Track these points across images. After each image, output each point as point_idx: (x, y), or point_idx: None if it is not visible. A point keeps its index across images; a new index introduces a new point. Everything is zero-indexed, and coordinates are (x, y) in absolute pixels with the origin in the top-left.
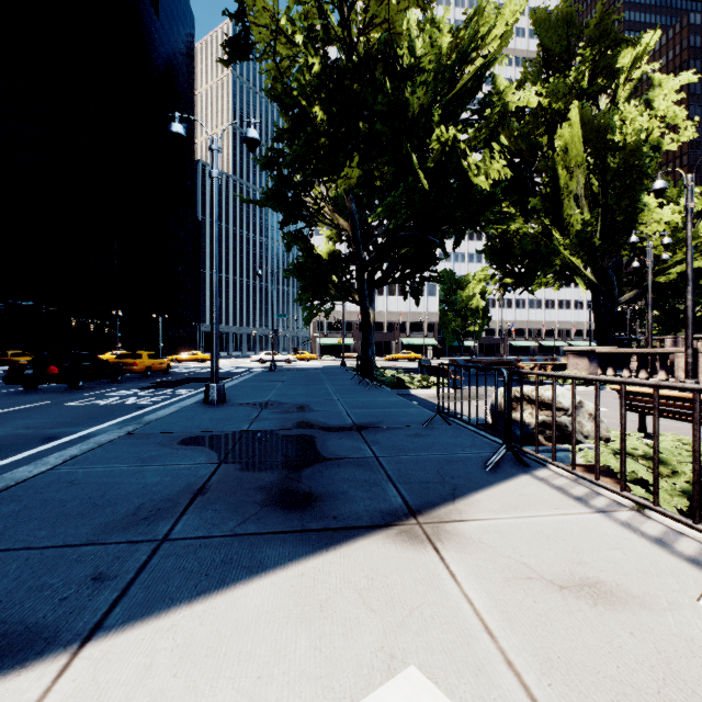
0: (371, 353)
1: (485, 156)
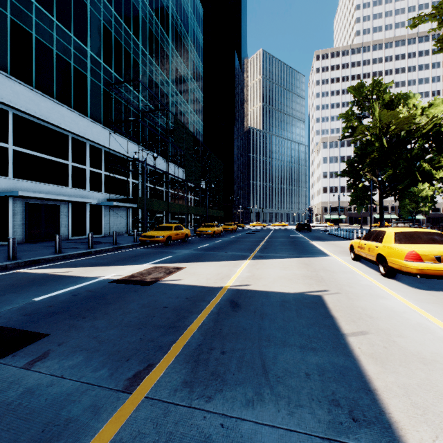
0: (383, 223)
1: (439, 172)
